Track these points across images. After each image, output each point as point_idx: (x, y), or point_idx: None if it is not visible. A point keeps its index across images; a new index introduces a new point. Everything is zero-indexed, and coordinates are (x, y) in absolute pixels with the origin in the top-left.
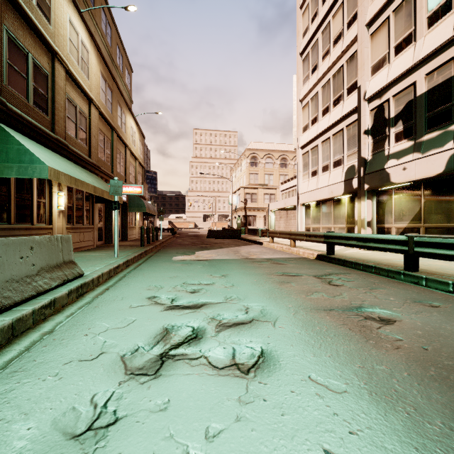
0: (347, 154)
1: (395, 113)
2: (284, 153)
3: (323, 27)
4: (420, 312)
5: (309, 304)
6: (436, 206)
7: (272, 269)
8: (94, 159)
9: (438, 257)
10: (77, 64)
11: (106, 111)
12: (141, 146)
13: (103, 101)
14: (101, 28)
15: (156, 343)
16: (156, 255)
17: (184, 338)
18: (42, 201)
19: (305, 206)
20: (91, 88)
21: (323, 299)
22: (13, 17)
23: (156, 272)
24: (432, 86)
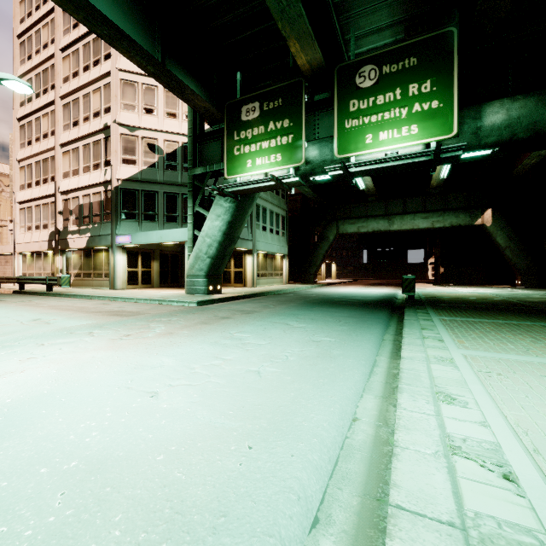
0: (51, 222)
1: (73, 208)
2: None
3: (36, 116)
4: (20, 299)
5: None
6: (86, 263)
7: None
8: None
9: (53, 284)
10: None
11: None
12: None
13: None
14: None
15: None
16: None
17: None
18: None
19: (23, 254)
20: None
21: None
22: None
23: None
24: (84, 203)
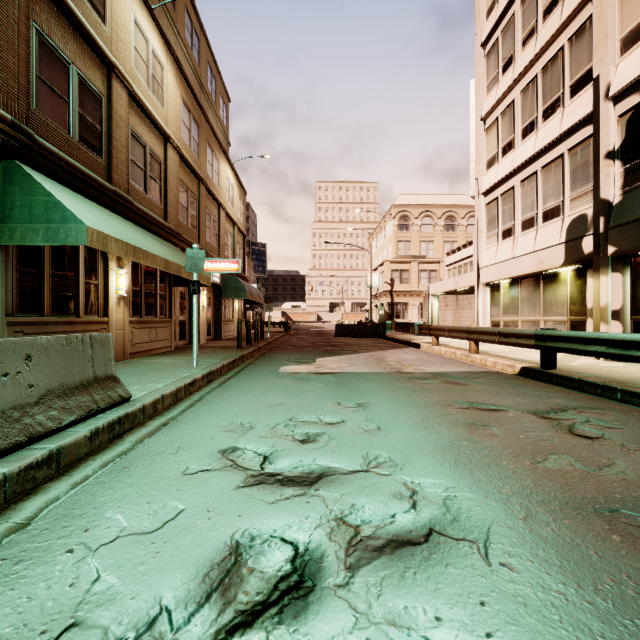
0: (570, 198)
1: None
2: (450, 209)
3: None
4: None
5: (551, 489)
6: None
7: (446, 395)
8: (172, 222)
9: None
10: (146, 85)
11: (190, 154)
12: (242, 206)
13: (186, 139)
14: (184, 39)
15: (203, 600)
16: (256, 363)
17: (270, 587)
18: (94, 283)
19: (490, 286)
20: (168, 120)
21: (577, 476)
22: (48, 11)
23: (249, 395)
24: None
